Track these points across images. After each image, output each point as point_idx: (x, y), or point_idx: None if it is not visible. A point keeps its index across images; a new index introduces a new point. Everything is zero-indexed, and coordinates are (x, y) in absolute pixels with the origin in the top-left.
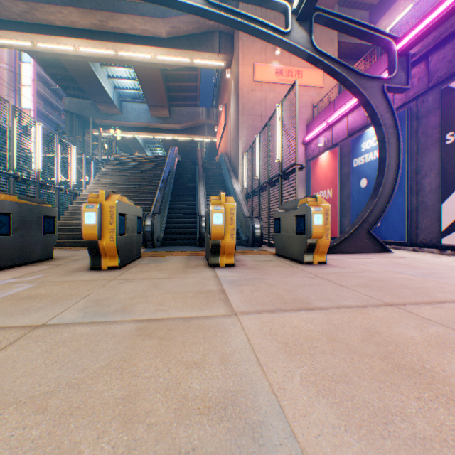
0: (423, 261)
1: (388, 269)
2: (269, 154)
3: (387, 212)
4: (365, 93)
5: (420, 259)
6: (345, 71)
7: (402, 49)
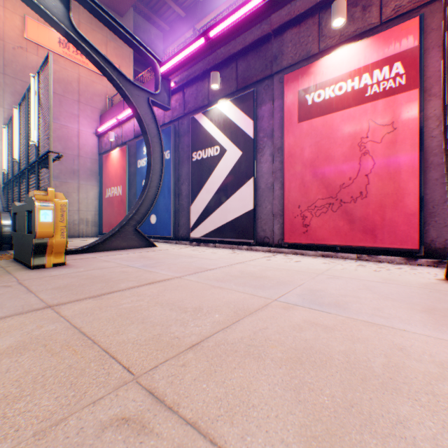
0: (167, 253)
1: (125, 263)
2: (29, 133)
3: (162, 211)
4: (133, 99)
5: (169, 251)
6: (113, 70)
7: (164, 73)
